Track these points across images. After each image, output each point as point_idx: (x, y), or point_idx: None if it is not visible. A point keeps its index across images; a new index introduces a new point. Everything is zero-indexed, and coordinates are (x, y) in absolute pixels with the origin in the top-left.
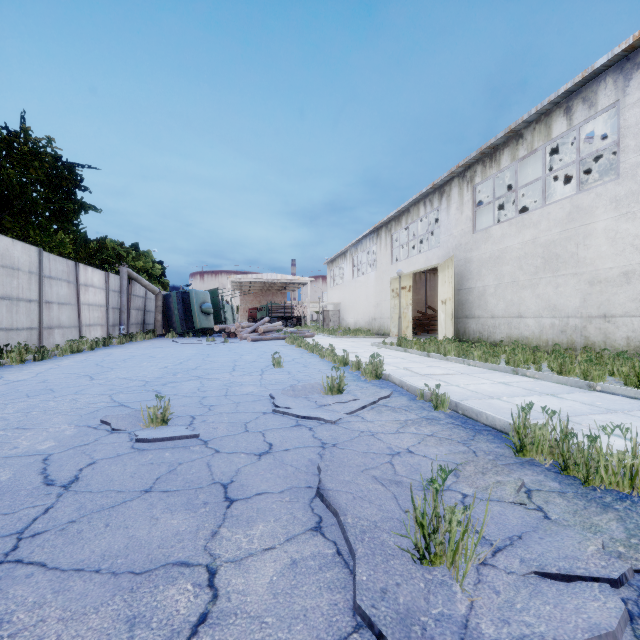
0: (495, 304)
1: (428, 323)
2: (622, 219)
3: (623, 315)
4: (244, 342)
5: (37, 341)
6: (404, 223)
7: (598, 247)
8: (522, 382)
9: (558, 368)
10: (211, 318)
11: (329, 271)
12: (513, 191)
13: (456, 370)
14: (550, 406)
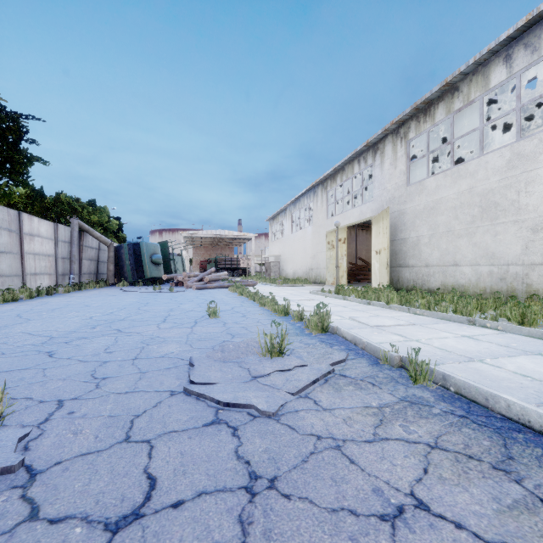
0: (429, 253)
1: (359, 273)
2: None
3: None
4: (189, 290)
5: None
6: (339, 180)
7: (542, 193)
8: (488, 335)
9: (519, 318)
10: (161, 268)
11: (270, 227)
12: (448, 143)
13: (405, 320)
14: None
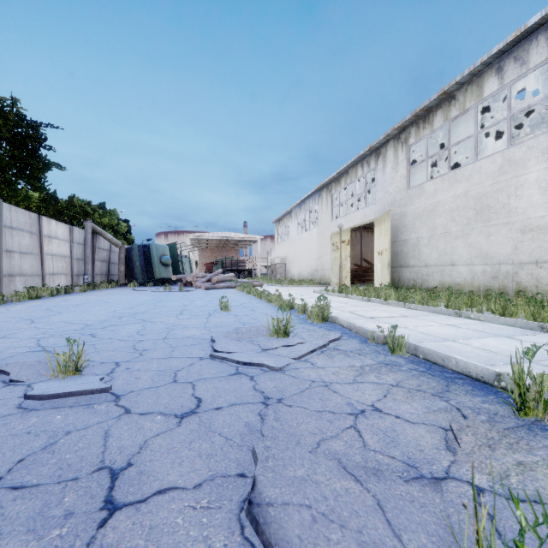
0: (428, 254)
1: (363, 274)
2: None
3: None
4: (198, 290)
5: None
6: (343, 184)
7: (530, 197)
8: (469, 324)
9: (501, 310)
10: (170, 269)
11: (276, 229)
12: (445, 149)
13: (399, 313)
14: (513, 349)
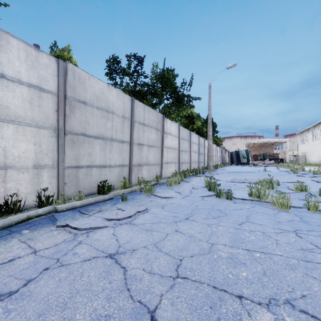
0: None
1: None
2: None
3: None
4: (261, 166)
5: (215, 164)
6: None
7: None
8: None
9: None
10: (245, 159)
11: (299, 137)
12: None
13: None
14: None
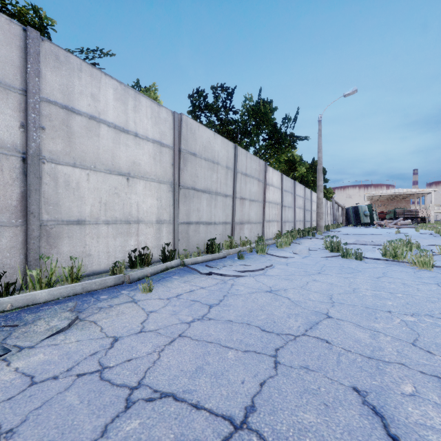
0: None
1: None
2: None
3: None
4: (392, 228)
5: (324, 225)
6: None
7: None
8: None
9: None
10: (368, 218)
11: None
12: None
13: None
14: None
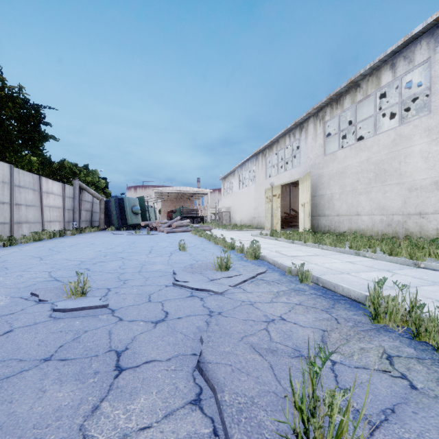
0: (340, 206)
1: (291, 221)
2: (433, 143)
3: (434, 212)
4: (162, 233)
5: (9, 232)
6: (275, 150)
7: (415, 164)
8: (363, 261)
9: (389, 251)
10: (139, 217)
11: (223, 185)
12: (353, 125)
13: (314, 253)
14: (389, 279)
